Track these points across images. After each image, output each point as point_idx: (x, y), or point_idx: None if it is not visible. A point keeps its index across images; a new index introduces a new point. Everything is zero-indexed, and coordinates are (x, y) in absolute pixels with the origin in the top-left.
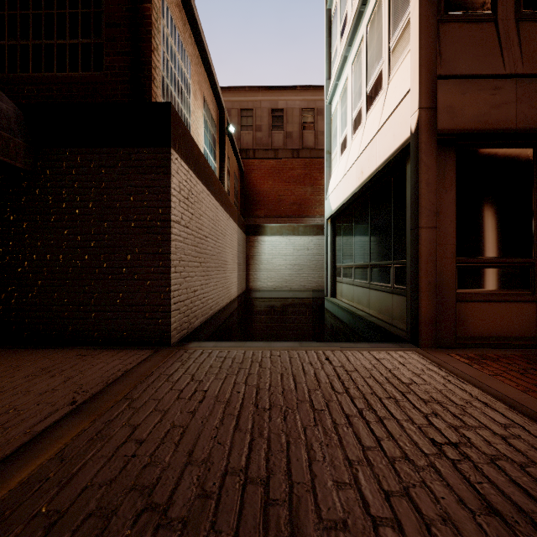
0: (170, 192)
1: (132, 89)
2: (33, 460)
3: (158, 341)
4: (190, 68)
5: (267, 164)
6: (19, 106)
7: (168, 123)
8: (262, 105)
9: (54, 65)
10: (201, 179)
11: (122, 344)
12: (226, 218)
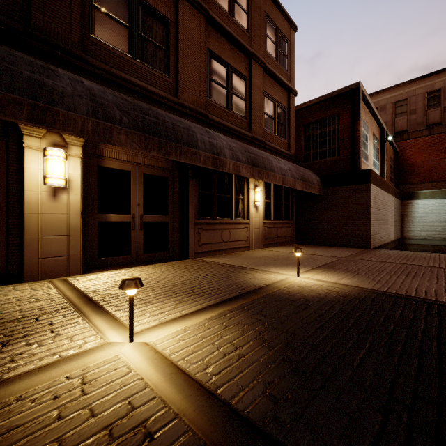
0: (370, 198)
1: (351, 160)
2: (358, 254)
3: (365, 247)
4: (368, 128)
5: (421, 141)
6: (319, 176)
7: (369, 176)
8: (416, 92)
9: (322, 157)
10: (378, 186)
11: (352, 247)
12: (388, 196)
